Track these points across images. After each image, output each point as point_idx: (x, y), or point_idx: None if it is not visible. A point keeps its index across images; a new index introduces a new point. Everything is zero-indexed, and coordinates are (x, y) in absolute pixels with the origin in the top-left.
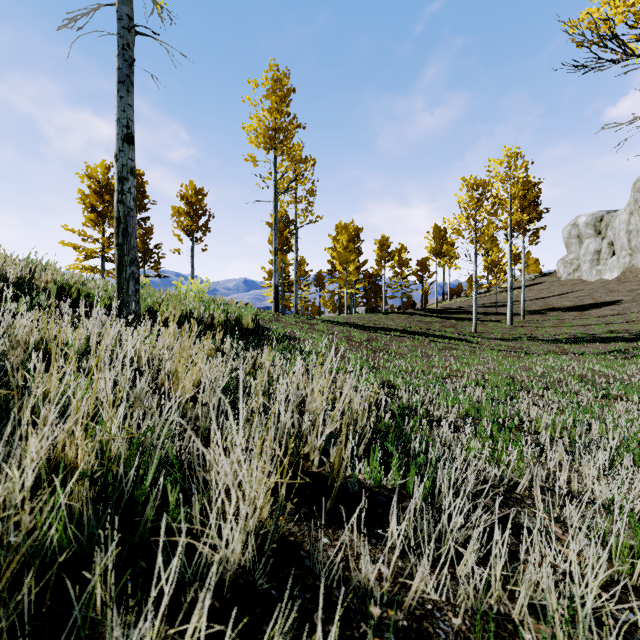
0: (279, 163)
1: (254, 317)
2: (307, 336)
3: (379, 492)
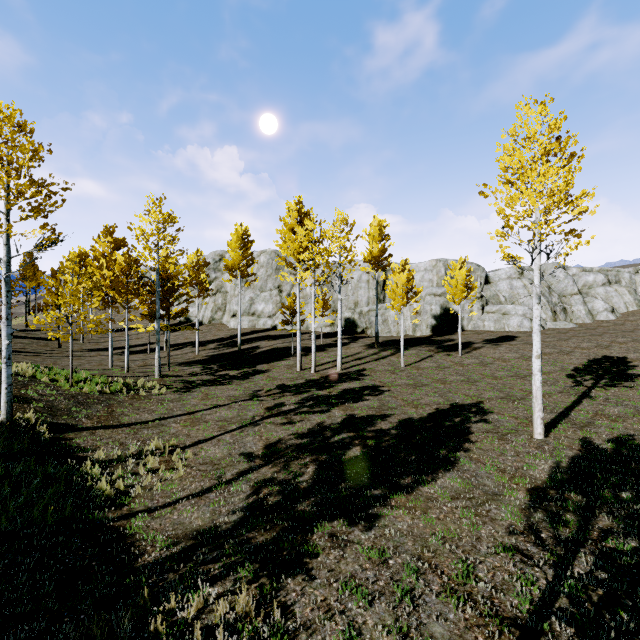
0: None
1: None
2: None
3: None
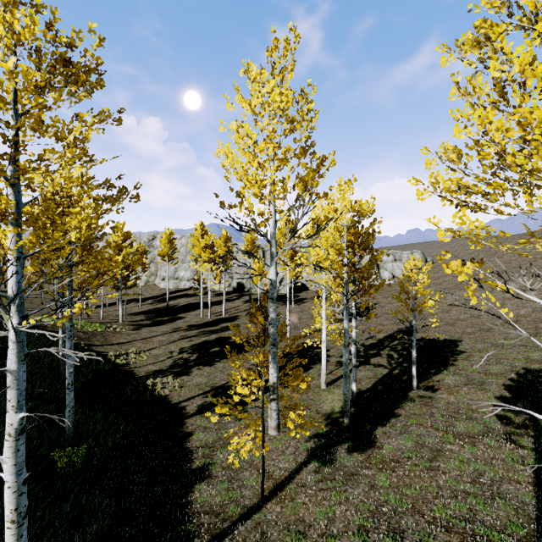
0: None
1: None
2: None
3: None
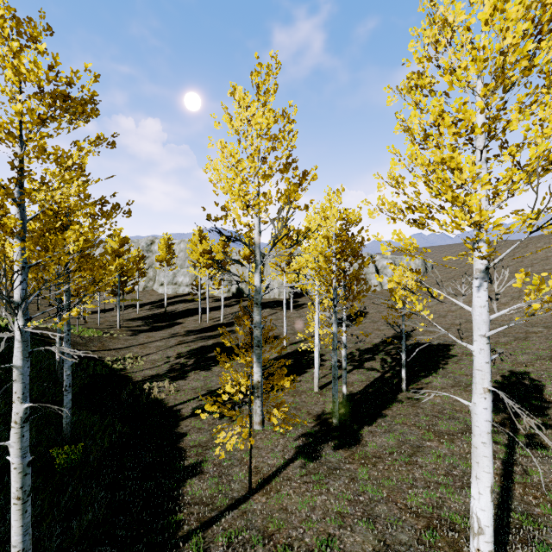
0: None
1: None
2: None
3: None
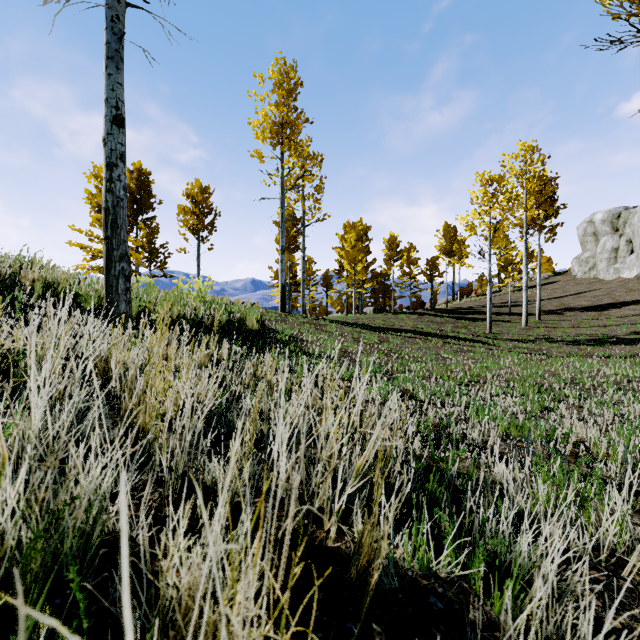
0: (286, 159)
1: (259, 318)
2: (315, 338)
3: (429, 588)
